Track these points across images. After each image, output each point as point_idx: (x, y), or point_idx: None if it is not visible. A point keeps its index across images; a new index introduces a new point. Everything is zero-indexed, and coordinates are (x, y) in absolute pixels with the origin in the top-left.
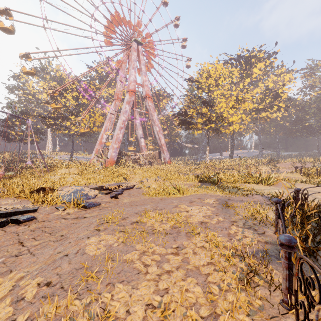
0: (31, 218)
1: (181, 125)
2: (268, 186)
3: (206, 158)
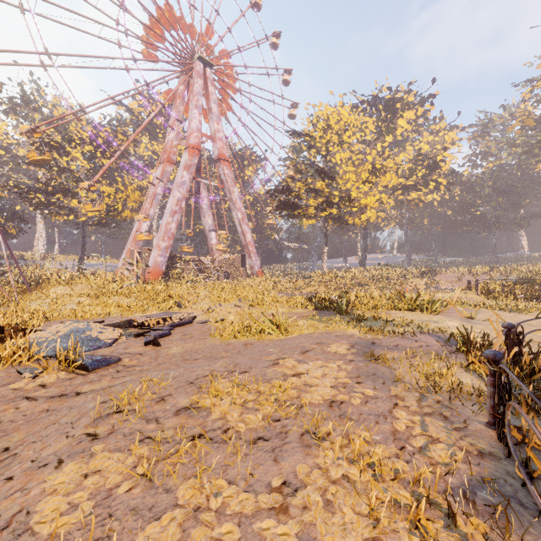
0: None
1: (281, 209)
2: (432, 315)
3: (322, 267)
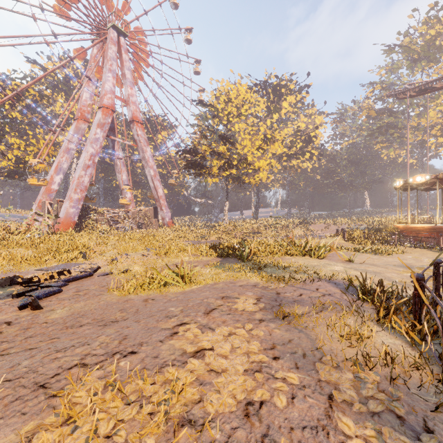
0: None
1: (189, 167)
2: (319, 259)
3: (224, 218)
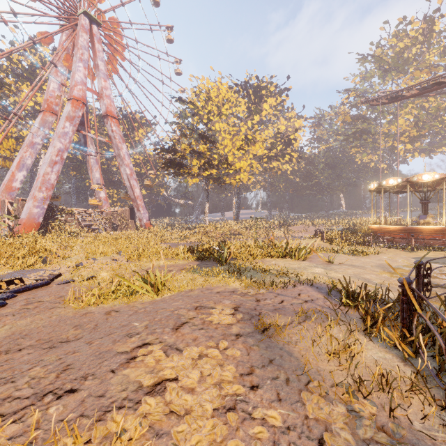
0: None
1: (168, 166)
2: (299, 261)
3: (205, 220)
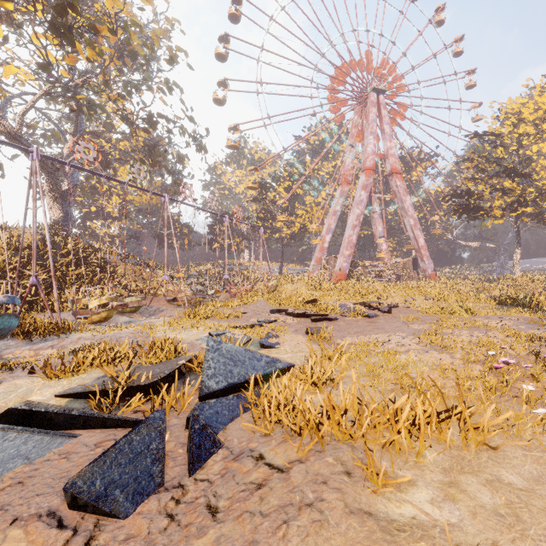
0: (337, 319)
1: (460, 214)
2: None
3: (513, 270)
